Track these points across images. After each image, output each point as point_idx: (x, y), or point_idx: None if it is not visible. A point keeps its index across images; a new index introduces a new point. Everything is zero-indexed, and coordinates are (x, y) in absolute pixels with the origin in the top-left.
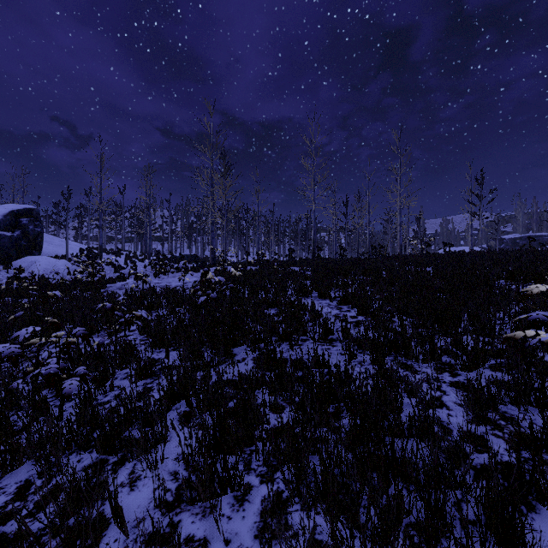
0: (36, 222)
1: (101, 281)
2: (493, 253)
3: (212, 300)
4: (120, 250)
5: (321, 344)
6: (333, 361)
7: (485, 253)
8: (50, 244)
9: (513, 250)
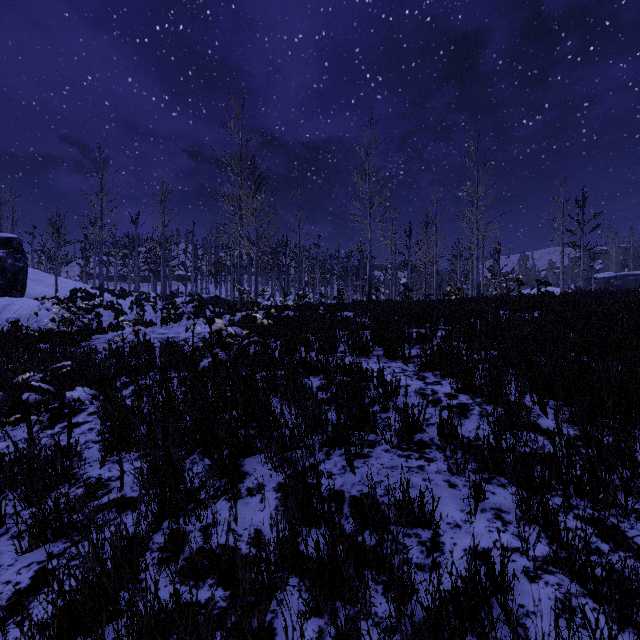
0: (17, 254)
1: (83, 331)
2: (610, 293)
3: (223, 364)
4: (124, 290)
5: (404, 455)
6: (439, 508)
7: (597, 293)
8: (40, 283)
9: (635, 289)
